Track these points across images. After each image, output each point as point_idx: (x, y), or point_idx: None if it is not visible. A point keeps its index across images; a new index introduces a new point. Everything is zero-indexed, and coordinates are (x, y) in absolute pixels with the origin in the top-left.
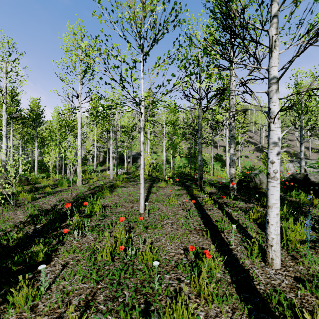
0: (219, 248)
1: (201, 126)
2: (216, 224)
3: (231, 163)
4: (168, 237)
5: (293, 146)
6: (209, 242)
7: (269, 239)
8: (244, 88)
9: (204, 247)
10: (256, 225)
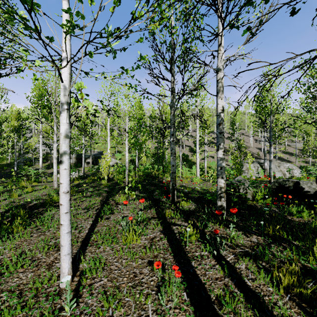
0: None
1: (174, 119)
2: (221, 314)
3: (219, 172)
4: None
5: (248, 147)
6: None
7: None
8: None
9: None
10: (296, 304)
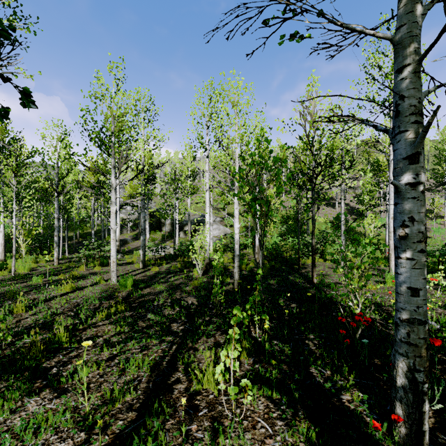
0: None
1: (419, 93)
2: None
3: None
4: None
5: None
6: None
7: None
8: None
9: None
10: None
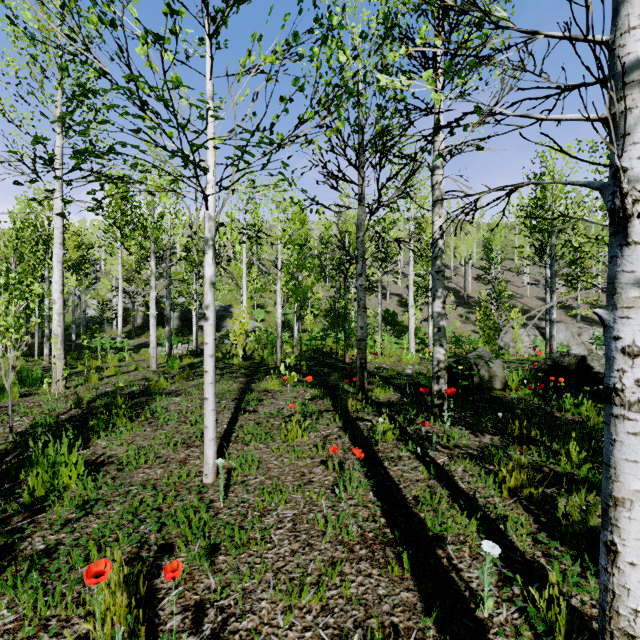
0: (445, 626)
1: (364, 249)
2: (417, 511)
3: (435, 336)
4: (283, 583)
5: (521, 296)
6: (410, 599)
7: (620, 609)
8: (595, 56)
9: (397, 624)
10: (522, 507)
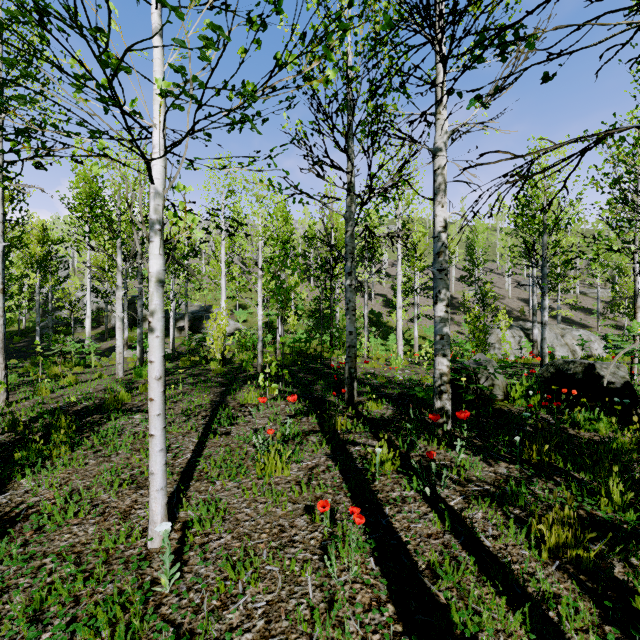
0: None
1: (354, 244)
2: (435, 591)
3: (437, 344)
4: None
5: (502, 297)
6: None
7: None
8: None
9: None
10: (569, 577)
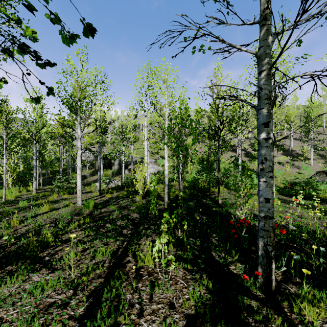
0: None
1: (270, 87)
2: None
3: None
4: None
5: None
6: None
7: None
8: None
9: None
10: None
